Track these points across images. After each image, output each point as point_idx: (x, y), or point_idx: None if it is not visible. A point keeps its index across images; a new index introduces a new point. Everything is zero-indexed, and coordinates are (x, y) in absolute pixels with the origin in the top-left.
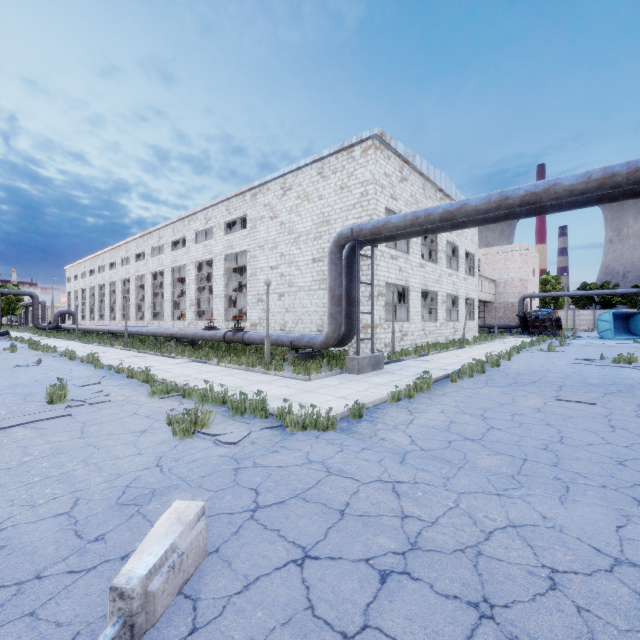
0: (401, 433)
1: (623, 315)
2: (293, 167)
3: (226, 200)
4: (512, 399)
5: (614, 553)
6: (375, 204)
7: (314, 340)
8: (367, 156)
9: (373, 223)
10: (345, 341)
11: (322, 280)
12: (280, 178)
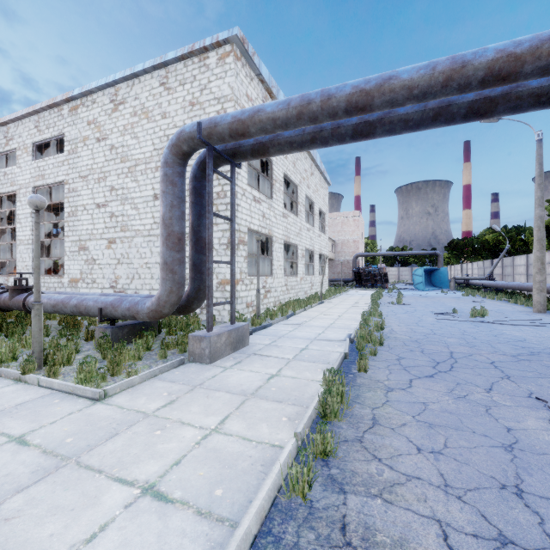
0: None
1: (428, 271)
2: (127, 72)
3: (34, 113)
4: (497, 420)
5: None
6: None
7: (138, 306)
8: (225, 65)
9: (234, 113)
10: (191, 305)
11: None
12: (110, 87)
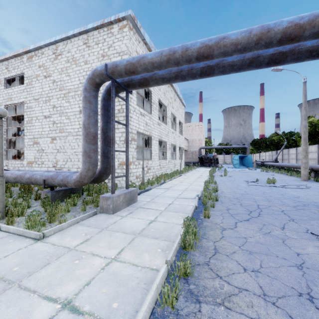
0: None
1: (241, 157)
2: (63, 36)
3: (5, 60)
4: (290, 248)
5: None
6: None
7: (68, 178)
8: (123, 32)
9: (128, 59)
10: (102, 178)
11: None
12: (52, 45)
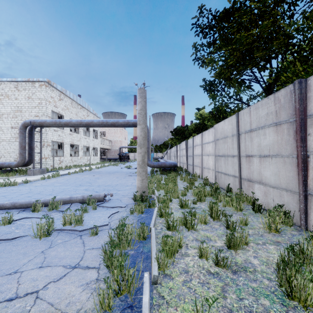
0: (39, 184)
1: None
2: None
3: None
4: (81, 176)
5: (66, 188)
6: (46, 109)
7: (11, 164)
8: (42, 88)
9: (40, 121)
10: (28, 164)
11: (17, 137)
12: None
